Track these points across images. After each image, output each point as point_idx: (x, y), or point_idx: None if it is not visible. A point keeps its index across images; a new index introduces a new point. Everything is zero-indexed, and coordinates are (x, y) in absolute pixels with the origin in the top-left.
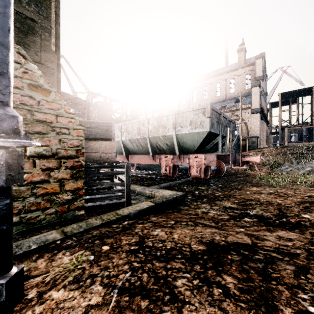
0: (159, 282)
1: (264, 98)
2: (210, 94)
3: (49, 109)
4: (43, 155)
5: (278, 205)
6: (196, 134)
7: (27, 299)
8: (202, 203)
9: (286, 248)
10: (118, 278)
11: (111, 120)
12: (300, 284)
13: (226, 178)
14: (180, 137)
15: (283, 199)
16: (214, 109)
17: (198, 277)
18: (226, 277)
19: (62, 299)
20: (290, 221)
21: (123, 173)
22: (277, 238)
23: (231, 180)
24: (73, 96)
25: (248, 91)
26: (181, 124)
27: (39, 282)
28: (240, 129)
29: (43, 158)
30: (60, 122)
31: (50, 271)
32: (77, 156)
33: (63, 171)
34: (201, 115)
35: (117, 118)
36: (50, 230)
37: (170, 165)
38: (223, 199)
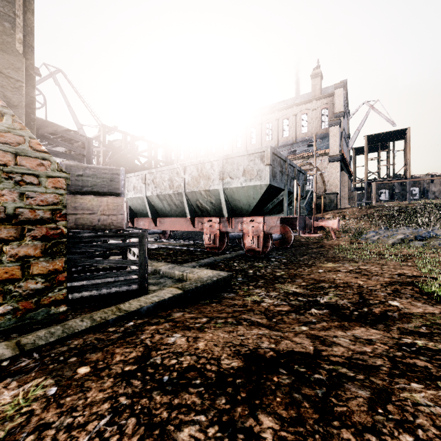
0: (151, 435)
1: (346, 141)
2: (275, 134)
3: (0, 142)
4: None
5: (359, 288)
6: (252, 188)
7: None
8: (256, 287)
9: (362, 358)
10: (84, 431)
11: (134, 168)
12: (375, 424)
13: (294, 250)
14: (230, 193)
15: (366, 279)
16: (276, 153)
17: (219, 421)
18: (263, 418)
19: None
20: (373, 311)
21: (136, 245)
22: (353, 340)
23: (300, 253)
24: (64, 127)
25: (324, 131)
26: (231, 174)
27: None
28: (314, 182)
29: None
30: (21, 165)
31: None
32: (54, 220)
33: (27, 245)
34: (258, 162)
35: (143, 164)
36: None
37: (215, 232)
38: (287, 281)
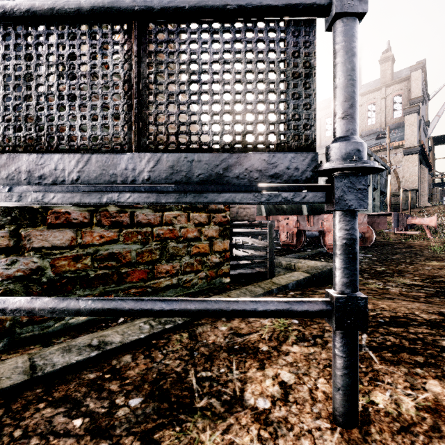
0: (418, 343)
1: (424, 130)
2: None
3: None
4: (196, 208)
5: None
6: None
7: (264, 350)
8: (365, 278)
9: None
10: None
11: None
12: None
13: (379, 250)
14: None
15: None
16: None
17: None
18: None
19: (305, 352)
20: None
21: (266, 234)
22: None
23: (388, 252)
24: None
25: (397, 120)
26: None
27: (260, 339)
28: None
29: (196, 211)
30: None
31: (259, 331)
32: (224, 210)
33: (212, 228)
34: None
35: None
36: (208, 296)
37: (292, 230)
38: (394, 275)
